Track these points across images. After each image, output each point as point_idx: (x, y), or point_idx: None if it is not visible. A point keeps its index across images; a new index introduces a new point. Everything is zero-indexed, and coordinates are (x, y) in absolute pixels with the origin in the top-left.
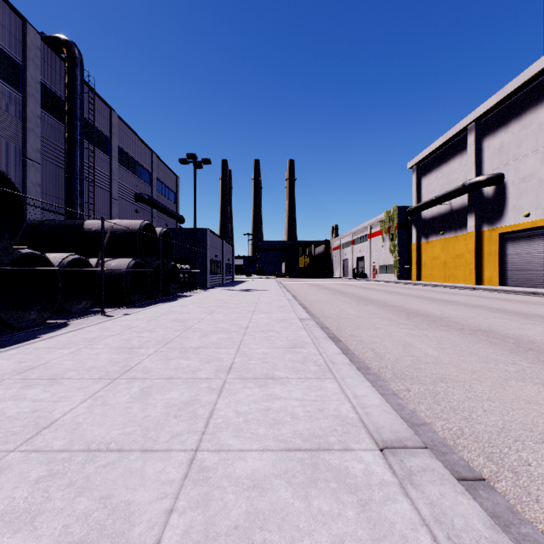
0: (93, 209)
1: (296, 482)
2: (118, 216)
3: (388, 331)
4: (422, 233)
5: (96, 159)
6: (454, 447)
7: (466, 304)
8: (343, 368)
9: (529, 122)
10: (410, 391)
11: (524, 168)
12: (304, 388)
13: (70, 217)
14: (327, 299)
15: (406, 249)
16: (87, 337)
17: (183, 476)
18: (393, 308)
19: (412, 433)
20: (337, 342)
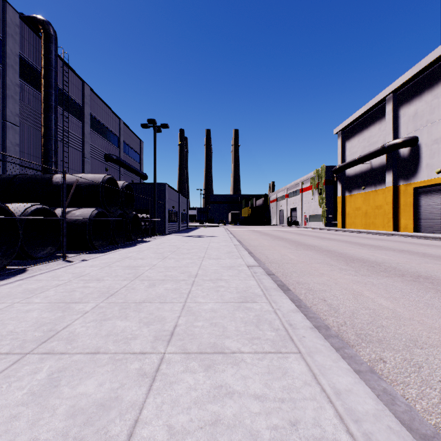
0: (67, 167)
1: None
2: (90, 173)
3: (333, 277)
4: (346, 188)
5: (70, 124)
6: None
7: (393, 249)
8: (306, 335)
9: (440, 92)
10: (385, 362)
11: (436, 132)
12: (263, 371)
13: (45, 173)
14: (269, 244)
15: (332, 201)
16: (30, 287)
17: None
18: (329, 253)
19: None
20: (286, 291)
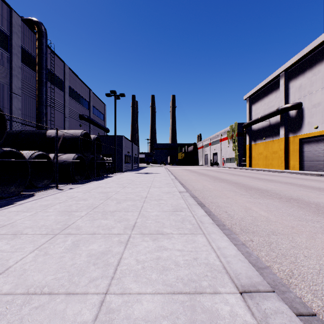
0: (53, 124)
1: (179, 323)
2: (69, 128)
3: (235, 199)
4: (252, 138)
5: (55, 93)
6: (289, 285)
7: (280, 182)
8: (209, 226)
9: (317, 71)
10: (253, 241)
11: (315, 99)
12: (183, 241)
13: (39, 128)
14: (195, 178)
15: (242, 148)
16: (43, 203)
17: (94, 317)
18: (236, 184)
19: (262, 279)
20: (203, 206)
